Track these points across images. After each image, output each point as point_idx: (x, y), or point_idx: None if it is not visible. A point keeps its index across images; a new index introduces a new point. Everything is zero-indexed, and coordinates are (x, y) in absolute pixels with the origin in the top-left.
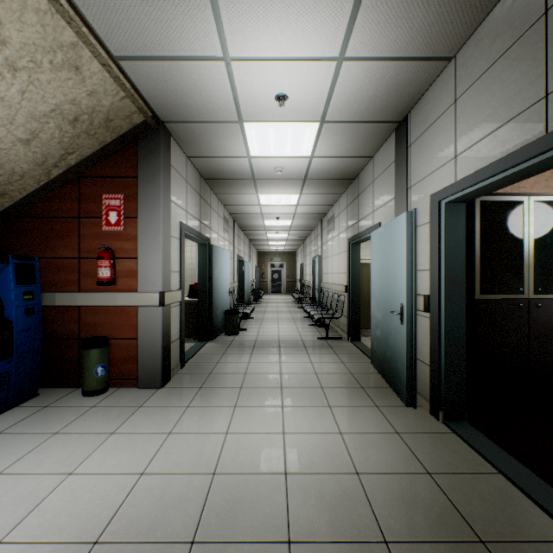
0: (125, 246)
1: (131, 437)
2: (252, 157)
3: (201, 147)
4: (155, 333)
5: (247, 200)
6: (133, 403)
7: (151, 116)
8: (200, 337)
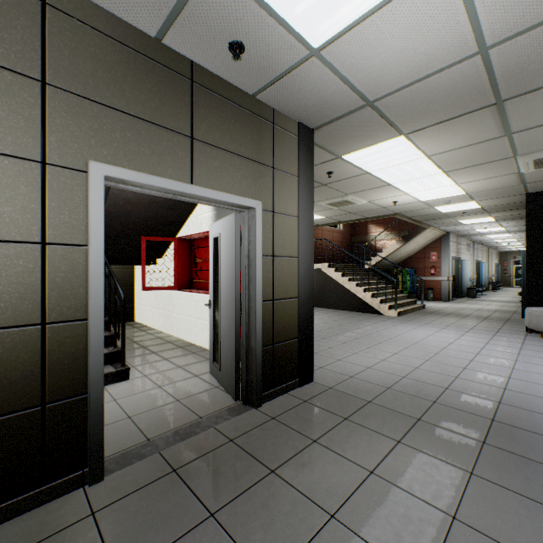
0: (437, 265)
1: (446, 304)
2: (479, 232)
3: (459, 233)
4: (445, 287)
5: (479, 237)
6: (442, 302)
7: (445, 233)
8: (455, 296)
